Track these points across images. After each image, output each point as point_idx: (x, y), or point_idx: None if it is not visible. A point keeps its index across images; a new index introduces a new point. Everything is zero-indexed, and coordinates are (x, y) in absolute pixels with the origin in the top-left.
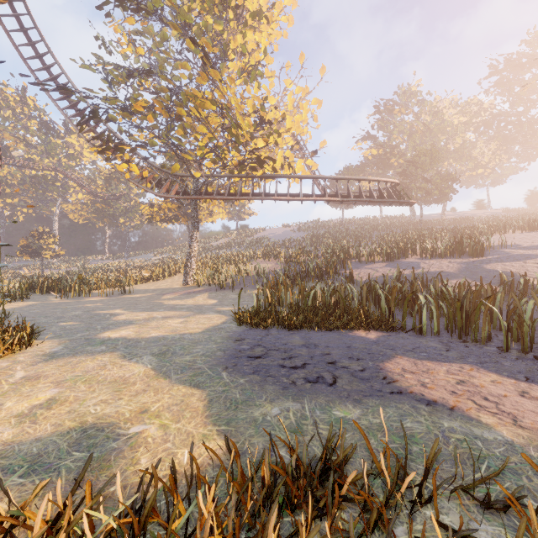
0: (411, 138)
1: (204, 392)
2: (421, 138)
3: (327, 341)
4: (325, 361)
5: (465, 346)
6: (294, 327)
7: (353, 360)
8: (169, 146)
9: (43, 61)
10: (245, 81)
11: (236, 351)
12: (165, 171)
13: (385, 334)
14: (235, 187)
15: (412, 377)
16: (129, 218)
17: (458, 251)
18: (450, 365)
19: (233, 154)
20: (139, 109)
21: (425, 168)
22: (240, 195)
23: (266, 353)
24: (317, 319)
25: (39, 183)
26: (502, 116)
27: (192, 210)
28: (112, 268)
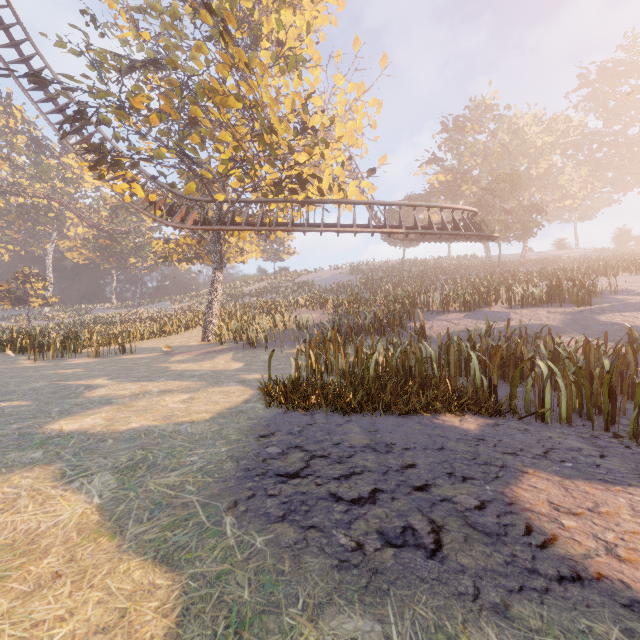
0: (486, 161)
1: (177, 583)
2: (498, 161)
3: (404, 437)
4: (410, 485)
5: (624, 446)
6: (351, 410)
7: (456, 480)
8: (181, 159)
9: (20, 51)
10: (282, 71)
11: (258, 461)
12: (179, 194)
13: (489, 422)
14: (270, 215)
15: (577, 525)
16: (140, 257)
17: (556, 298)
18: (627, 491)
19: (266, 170)
20: (139, 107)
21: (505, 197)
22: (277, 225)
23: (308, 464)
24: (385, 398)
25: (28, 213)
26: (595, 135)
27: (213, 245)
28: (117, 319)
